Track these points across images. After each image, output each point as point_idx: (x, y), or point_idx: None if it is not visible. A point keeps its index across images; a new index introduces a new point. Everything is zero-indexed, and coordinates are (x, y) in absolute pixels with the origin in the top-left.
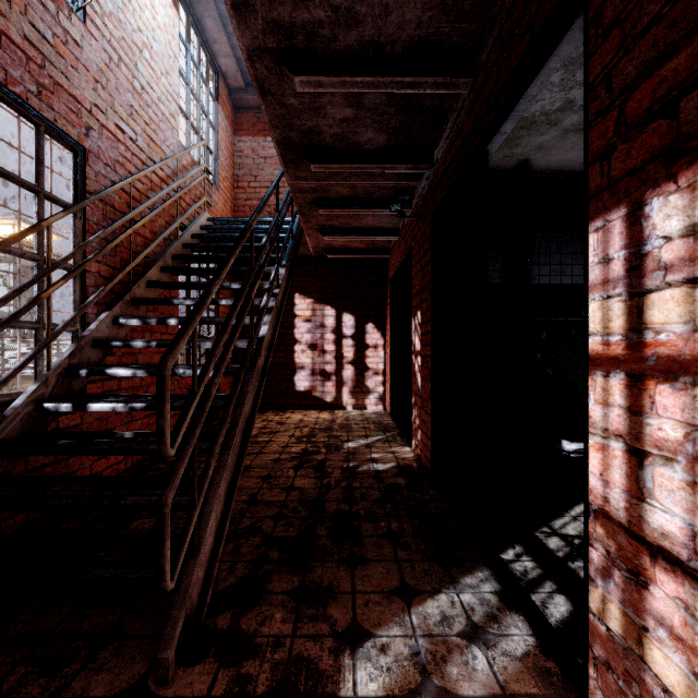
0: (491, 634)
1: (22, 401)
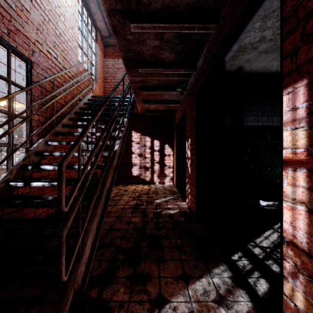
0: (229, 300)
1: None
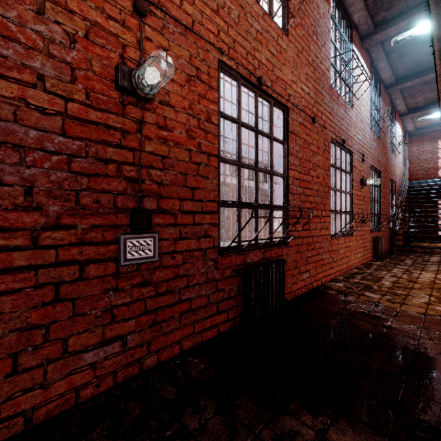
0: None
1: (398, 228)
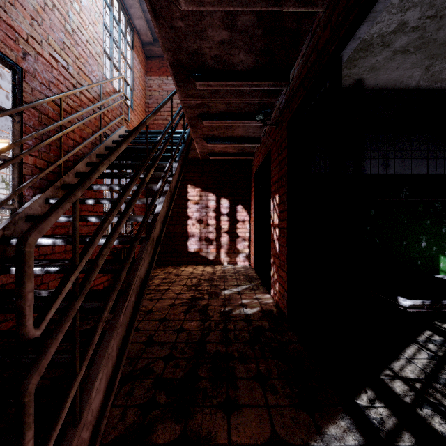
0: None
1: None
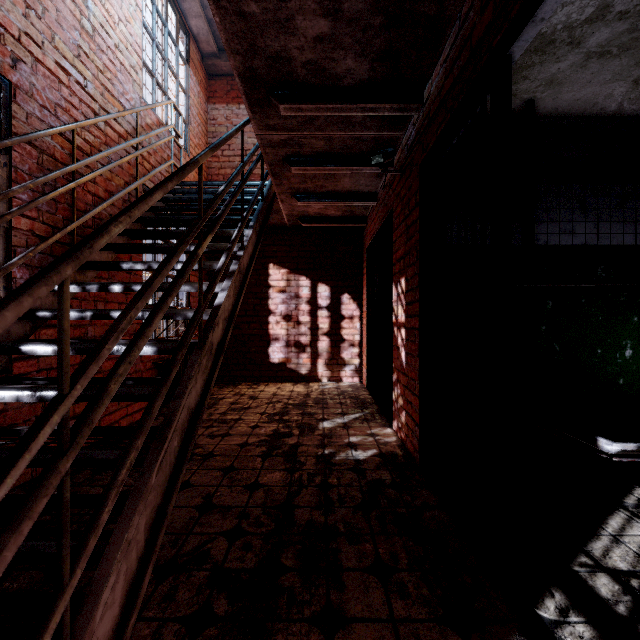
0: None
1: None
